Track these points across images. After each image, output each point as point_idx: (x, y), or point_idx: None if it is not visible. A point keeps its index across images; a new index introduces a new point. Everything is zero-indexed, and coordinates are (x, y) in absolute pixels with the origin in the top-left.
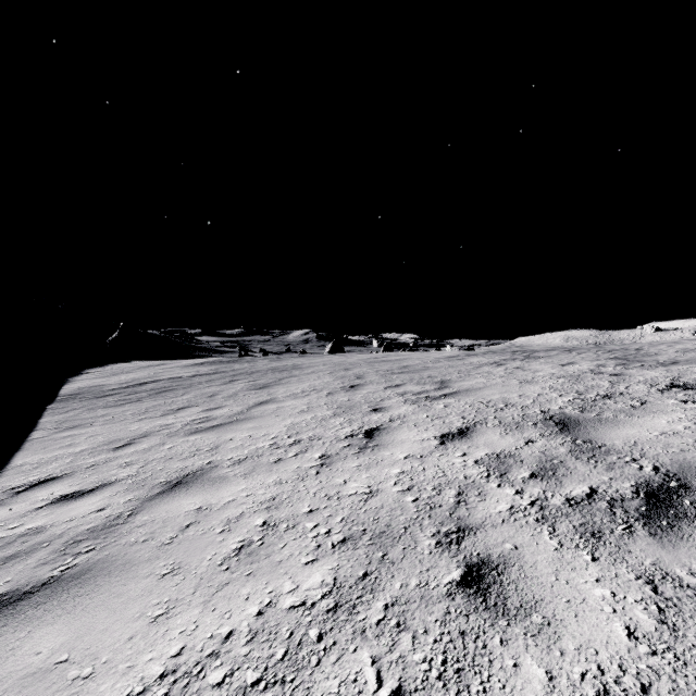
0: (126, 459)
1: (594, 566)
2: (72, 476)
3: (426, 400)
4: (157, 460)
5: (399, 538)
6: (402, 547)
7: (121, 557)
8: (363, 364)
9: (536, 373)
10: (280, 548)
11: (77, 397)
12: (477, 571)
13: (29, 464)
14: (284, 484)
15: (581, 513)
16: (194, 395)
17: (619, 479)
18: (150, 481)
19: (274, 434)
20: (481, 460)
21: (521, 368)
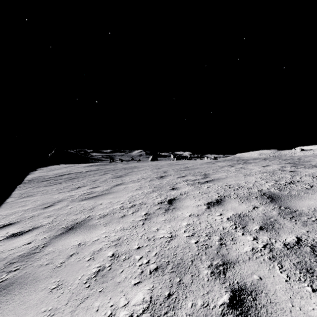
0: (48, 213)
1: (315, 295)
2: (20, 223)
3: (198, 184)
4: (63, 214)
5: (189, 268)
6: (191, 275)
7: (32, 275)
8: (167, 166)
9: (251, 170)
10: (120, 273)
11: (32, 181)
12: (239, 296)
13: (1, 216)
14: (125, 230)
15: (296, 255)
16: (86, 180)
17: (312, 231)
18: (57, 226)
19: (122, 201)
20: (230, 218)
21: (243, 168)
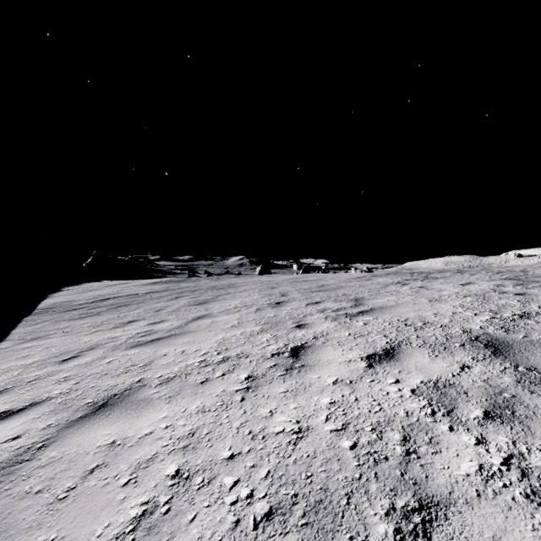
0: (66, 373)
1: None
2: (10, 392)
3: (346, 317)
4: (92, 376)
5: (342, 517)
6: (349, 536)
7: (1, 519)
8: (287, 284)
9: (441, 292)
10: (188, 522)
11: (50, 311)
12: None
13: None
14: (206, 413)
15: None
16: (144, 309)
17: None
18: (78, 401)
19: (205, 350)
20: (418, 390)
21: (425, 287)
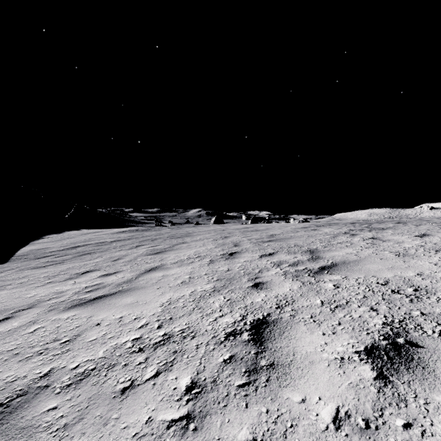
0: None
1: None
2: None
3: (309, 275)
4: None
5: None
6: None
7: None
8: (238, 233)
9: (402, 244)
10: None
11: (23, 258)
12: None
13: None
14: None
15: None
16: (104, 258)
17: None
18: None
19: (146, 318)
20: None
21: (378, 238)
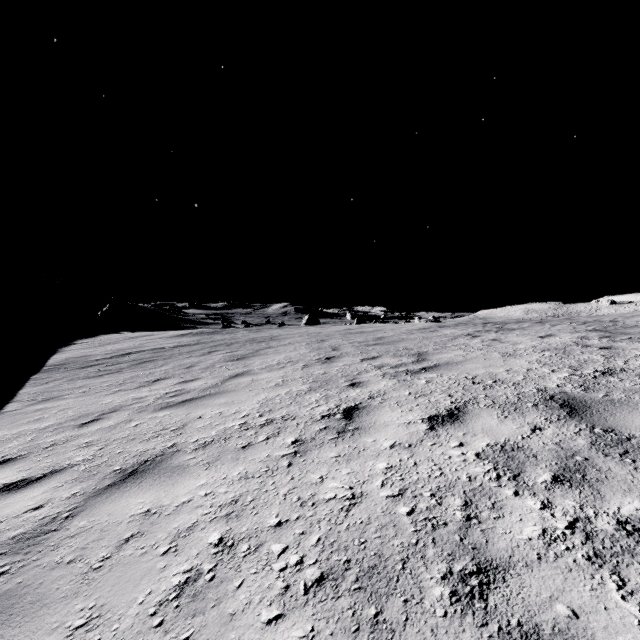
0: (88, 438)
1: None
2: (25, 459)
3: (406, 375)
4: (118, 441)
5: (397, 581)
6: (403, 599)
7: (33, 589)
8: (338, 336)
9: (516, 345)
10: (234, 588)
11: (62, 367)
12: None
13: None
14: (250, 479)
15: None
16: (172, 366)
17: None
18: (104, 468)
19: (246, 411)
20: (483, 453)
21: (498, 340)
